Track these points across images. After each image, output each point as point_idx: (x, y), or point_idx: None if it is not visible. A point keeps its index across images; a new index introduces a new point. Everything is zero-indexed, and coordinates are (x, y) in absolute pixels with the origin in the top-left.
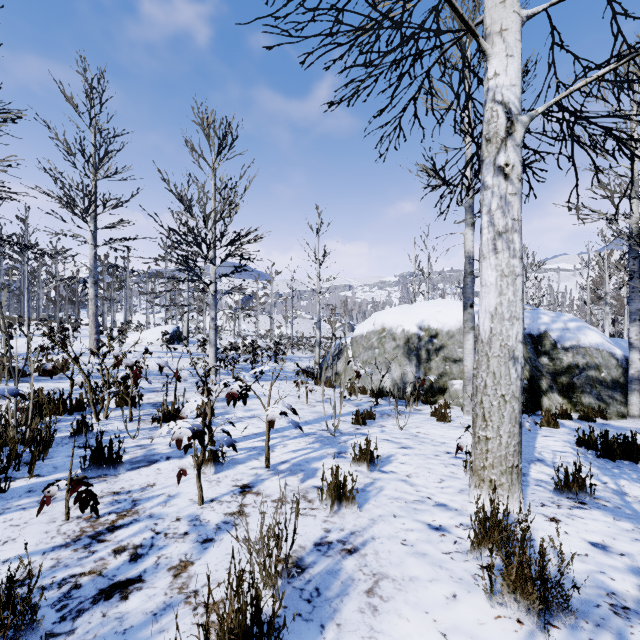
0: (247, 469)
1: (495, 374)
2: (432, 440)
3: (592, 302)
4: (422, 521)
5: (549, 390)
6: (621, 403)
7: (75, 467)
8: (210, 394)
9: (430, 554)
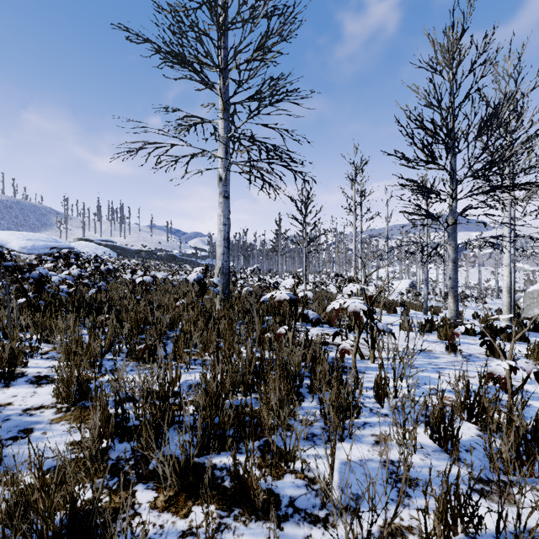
0: None
1: None
2: None
3: None
4: None
5: None
6: None
7: None
8: None
9: None
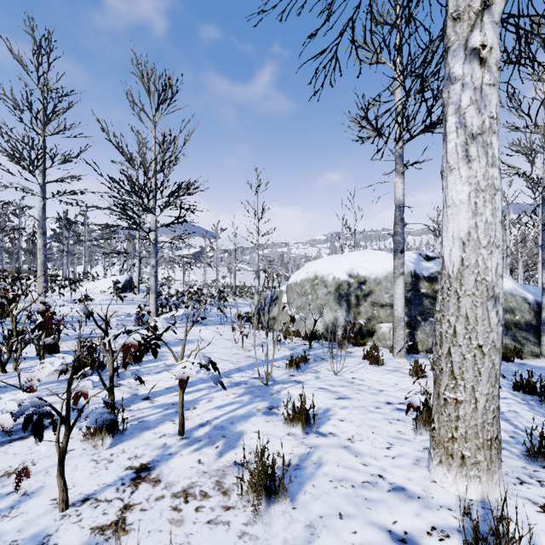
0: (155, 437)
1: (468, 318)
2: (369, 387)
3: None
4: (379, 525)
5: None
6: (534, 344)
7: None
8: (93, 348)
9: None
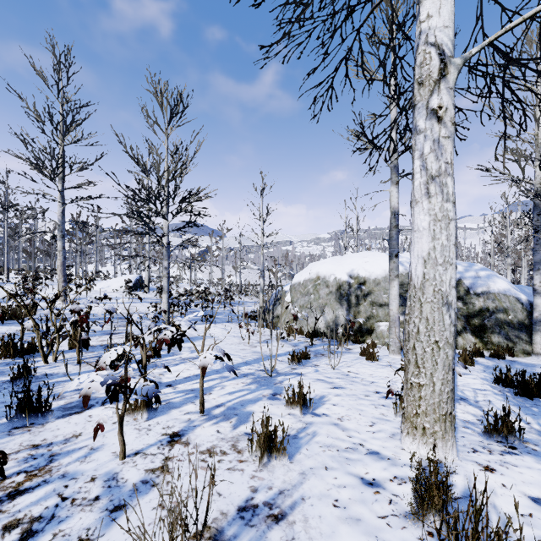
0: (181, 414)
1: (428, 320)
2: (362, 379)
3: (495, 255)
4: (355, 474)
5: (463, 331)
6: (526, 342)
7: (3, 415)
8: (138, 341)
9: (364, 519)
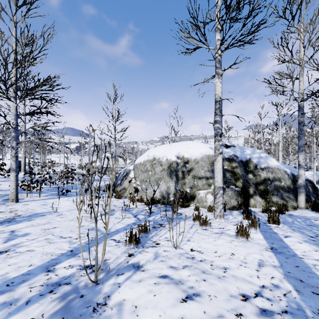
0: None
1: None
2: (211, 265)
3: None
4: None
5: (254, 194)
6: (293, 200)
7: None
8: None
9: None
